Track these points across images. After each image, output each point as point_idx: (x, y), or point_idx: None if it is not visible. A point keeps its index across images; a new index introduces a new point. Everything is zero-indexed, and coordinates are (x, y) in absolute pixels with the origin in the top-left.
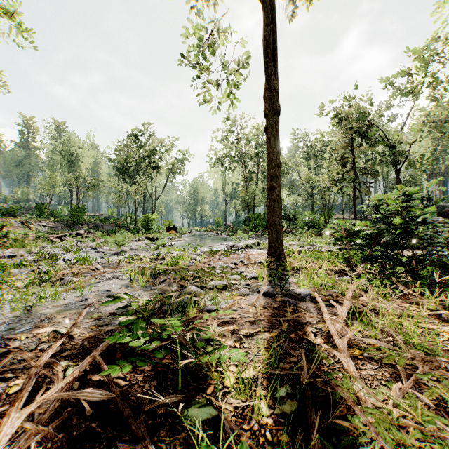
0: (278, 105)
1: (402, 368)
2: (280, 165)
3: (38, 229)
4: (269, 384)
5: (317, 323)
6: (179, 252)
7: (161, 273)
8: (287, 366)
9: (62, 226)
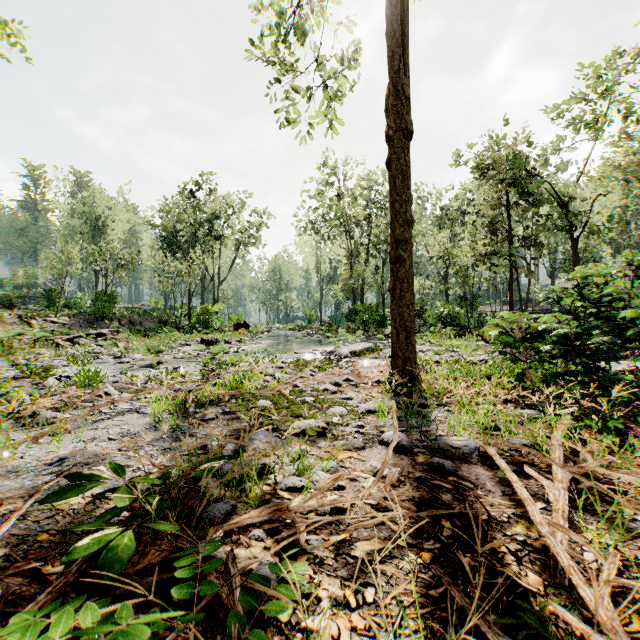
0: (408, 124)
1: None
2: (411, 222)
3: (44, 326)
4: None
5: (510, 520)
6: (249, 364)
7: (213, 403)
8: None
9: (81, 322)
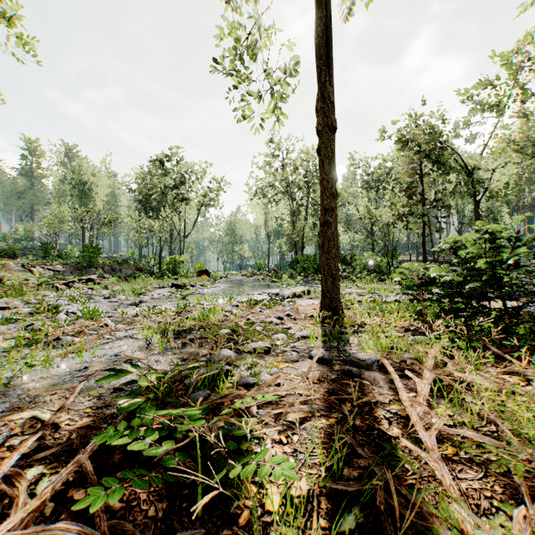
0: (334, 120)
1: (521, 481)
2: (336, 194)
3: (43, 273)
4: (329, 506)
5: (390, 402)
6: (212, 303)
7: (187, 331)
8: (354, 474)
9: (72, 269)
